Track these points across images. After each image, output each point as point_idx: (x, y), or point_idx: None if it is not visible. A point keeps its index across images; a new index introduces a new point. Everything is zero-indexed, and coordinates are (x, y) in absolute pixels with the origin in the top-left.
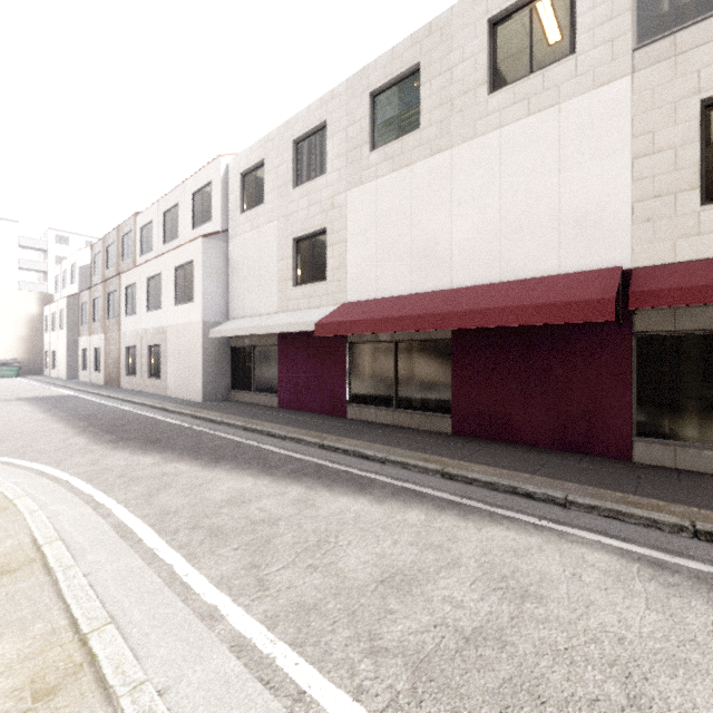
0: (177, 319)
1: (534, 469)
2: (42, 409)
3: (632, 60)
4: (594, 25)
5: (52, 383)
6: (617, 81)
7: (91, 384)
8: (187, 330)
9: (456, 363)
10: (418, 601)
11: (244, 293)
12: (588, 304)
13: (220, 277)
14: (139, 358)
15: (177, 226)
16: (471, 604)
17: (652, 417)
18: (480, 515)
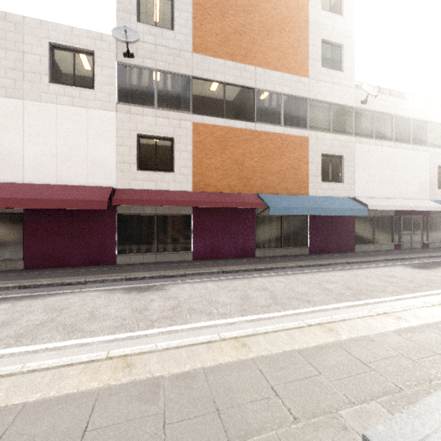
0: None
1: (73, 275)
2: None
3: (116, 107)
4: (102, 83)
5: None
6: (111, 112)
7: None
8: None
9: (27, 227)
10: (14, 325)
11: None
12: (98, 202)
13: None
14: None
15: None
16: (40, 318)
17: (123, 246)
18: (44, 296)
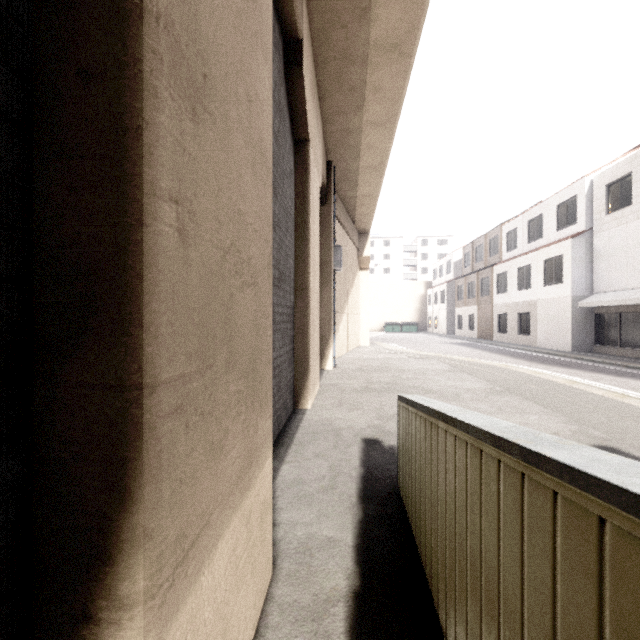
0: (546, 295)
1: None
2: (471, 348)
3: None
4: None
5: (444, 336)
6: None
7: (469, 338)
8: (556, 302)
9: None
10: None
11: (609, 274)
12: None
13: (584, 264)
14: (510, 321)
15: (541, 230)
16: None
17: None
18: None
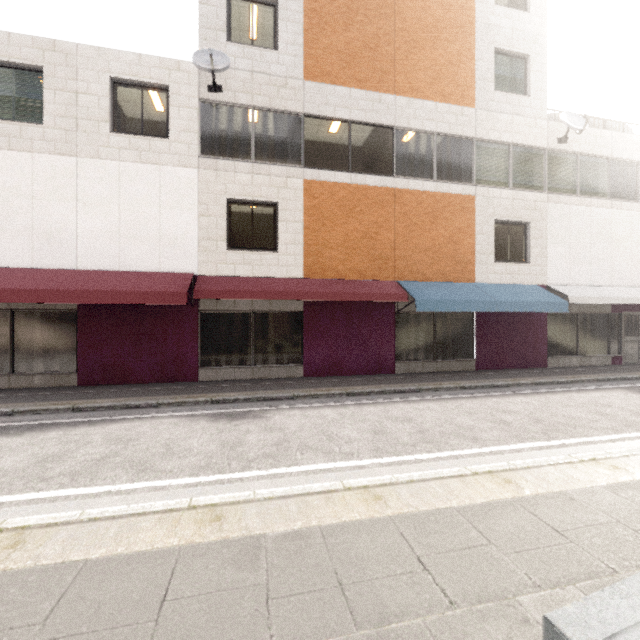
0: None
1: (142, 394)
2: None
3: (198, 161)
4: (180, 129)
5: None
6: (191, 169)
7: None
8: None
9: (81, 329)
10: (68, 460)
11: None
12: (174, 294)
13: None
14: None
15: None
16: (101, 451)
17: (208, 356)
18: (105, 422)
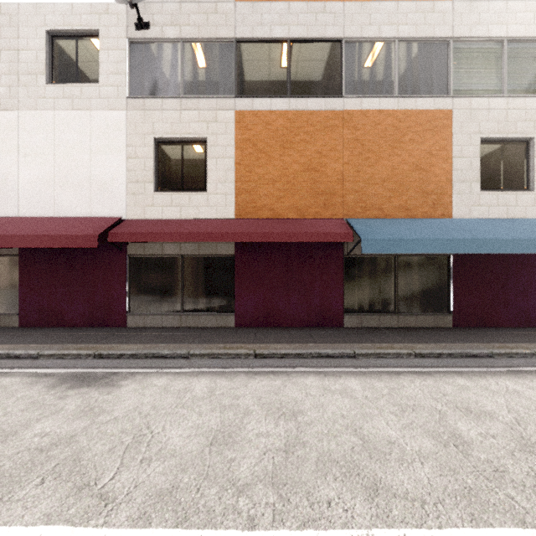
0: None
1: (48, 341)
2: None
3: (126, 103)
4: (109, 72)
5: None
6: (120, 111)
7: None
8: None
9: (22, 273)
10: None
11: None
12: (85, 237)
13: None
14: None
15: None
16: None
17: (137, 301)
18: None
